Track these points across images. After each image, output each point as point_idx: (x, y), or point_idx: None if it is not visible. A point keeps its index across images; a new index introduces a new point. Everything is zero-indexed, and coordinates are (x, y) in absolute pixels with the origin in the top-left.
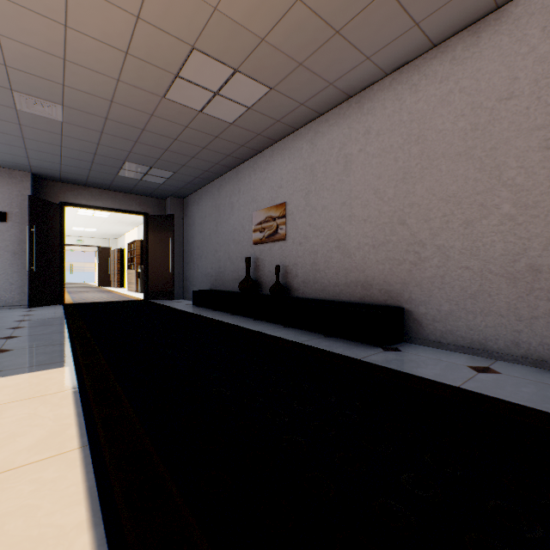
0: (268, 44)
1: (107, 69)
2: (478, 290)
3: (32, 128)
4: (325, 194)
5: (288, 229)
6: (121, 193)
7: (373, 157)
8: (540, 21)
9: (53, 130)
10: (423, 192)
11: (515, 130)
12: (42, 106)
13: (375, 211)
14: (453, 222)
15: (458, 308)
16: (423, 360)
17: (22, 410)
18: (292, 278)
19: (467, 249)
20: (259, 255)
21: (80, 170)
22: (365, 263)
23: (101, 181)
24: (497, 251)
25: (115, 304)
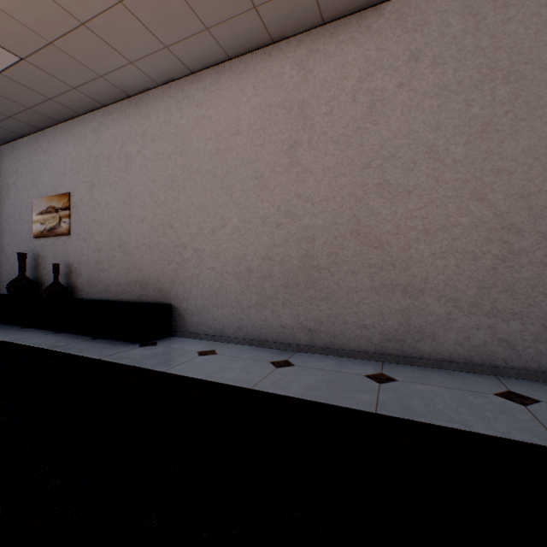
0: None
1: None
2: (220, 287)
3: None
4: (109, 190)
5: (72, 223)
6: None
7: (149, 161)
8: (253, 80)
9: None
10: (185, 200)
11: (240, 160)
12: None
13: (151, 213)
14: (205, 229)
15: (208, 302)
16: (165, 351)
17: None
18: (77, 277)
19: (213, 253)
20: (41, 251)
21: None
22: (143, 263)
23: None
24: (230, 255)
25: None
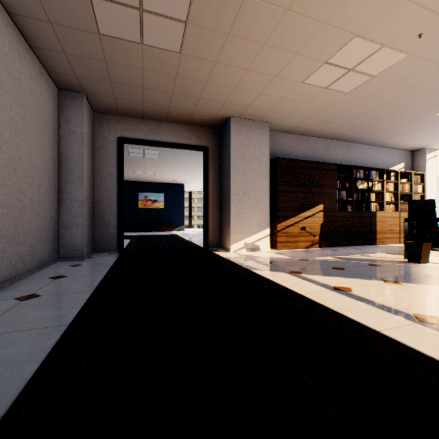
0: None
1: None
2: None
3: None
4: None
5: None
6: None
7: None
8: None
9: None
10: None
11: None
12: None
13: None
14: None
15: None
16: None
17: None
18: None
19: None
20: None
21: None
22: None
23: None
24: None
25: None
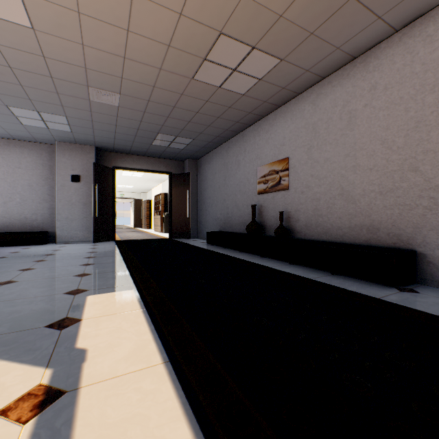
0: (285, 19)
1: (153, 61)
2: None
3: (98, 113)
4: (327, 148)
5: (290, 180)
6: (153, 158)
7: (380, 110)
8: None
9: (112, 113)
10: None
11: None
12: (106, 96)
13: (382, 160)
14: None
15: None
16: None
17: (111, 324)
18: (294, 222)
19: None
20: (263, 203)
21: (126, 142)
22: (371, 208)
23: (140, 150)
24: None
25: (149, 241)
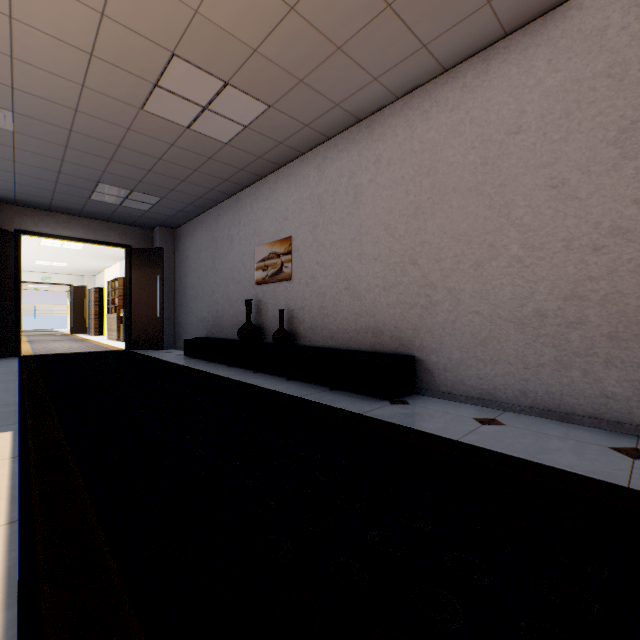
0: (262, 56)
1: (68, 71)
2: (488, 336)
3: None
4: (333, 229)
5: (294, 268)
6: (96, 221)
7: (384, 189)
8: (546, 53)
9: (2, 141)
10: (434, 229)
11: (522, 166)
12: None
13: (386, 249)
14: (464, 263)
15: (469, 356)
16: (429, 413)
17: None
18: (298, 323)
19: (477, 292)
20: (262, 297)
21: (41, 191)
22: (376, 307)
23: (70, 206)
24: (506, 295)
25: (88, 356)
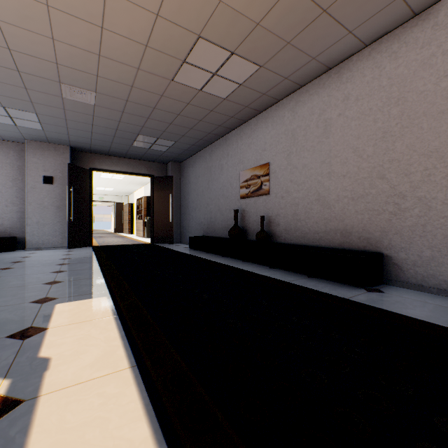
0: (262, 27)
1: (131, 60)
2: None
3: (72, 111)
4: (305, 154)
5: (271, 185)
6: (134, 160)
7: (352, 120)
8: None
9: (87, 112)
10: (403, 148)
11: None
12: (81, 94)
13: (354, 168)
14: (435, 175)
15: (440, 254)
16: (408, 302)
17: (79, 331)
18: (275, 226)
19: None
20: (245, 207)
21: (104, 143)
22: (344, 213)
23: (120, 151)
24: None
25: (130, 247)
